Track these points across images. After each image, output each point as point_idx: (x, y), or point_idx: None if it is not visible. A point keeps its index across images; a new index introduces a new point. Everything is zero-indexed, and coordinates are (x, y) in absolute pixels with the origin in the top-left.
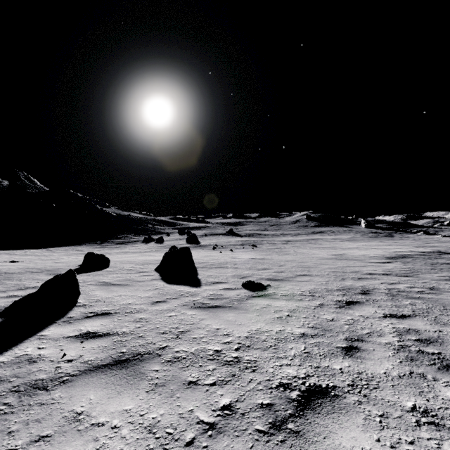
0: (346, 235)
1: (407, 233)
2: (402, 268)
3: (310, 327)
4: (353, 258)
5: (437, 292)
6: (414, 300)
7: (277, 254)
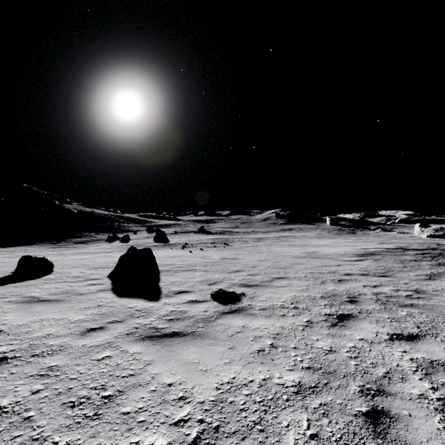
0: (314, 232)
1: (367, 230)
2: (376, 267)
3: (305, 368)
4: (325, 256)
5: (425, 295)
6: (409, 309)
7: (249, 252)
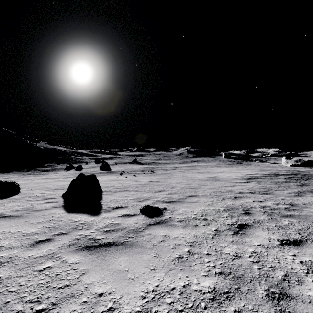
0: (213, 163)
1: (250, 161)
2: (260, 187)
3: (218, 273)
4: (223, 179)
5: (298, 208)
6: (289, 219)
7: (169, 177)
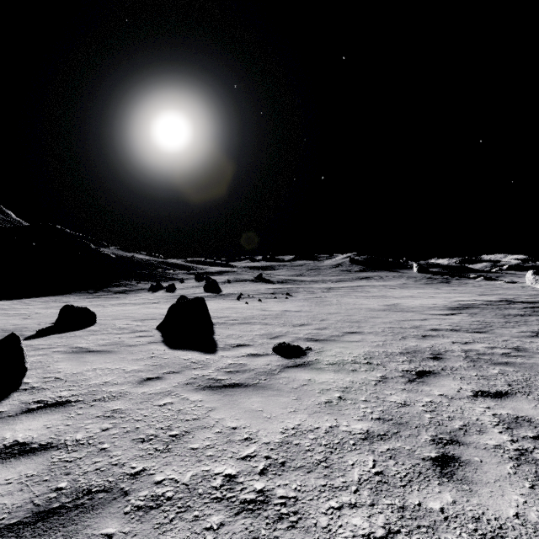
0: (397, 281)
1: (465, 279)
2: (471, 322)
3: (375, 418)
4: (409, 309)
5: (526, 354)
6: (503, 367)
7: (317, 304)
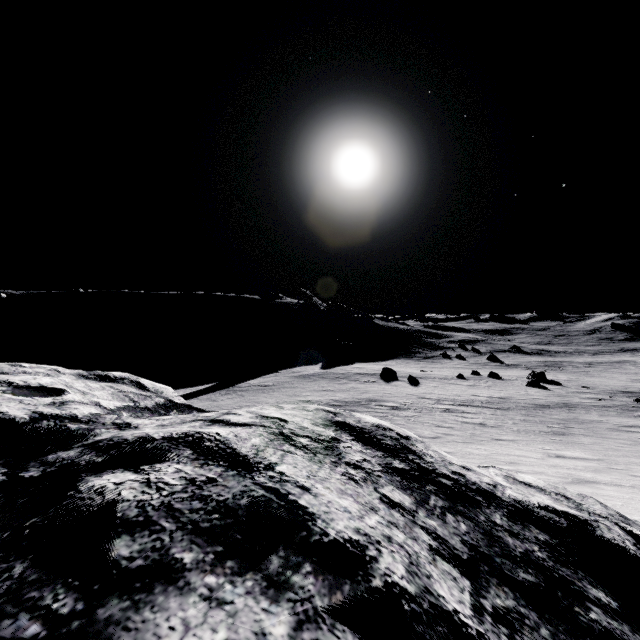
0: None
1: None
2: None
3: (607, 393)
4: None
5: None
6: None
7: (585, 376)
